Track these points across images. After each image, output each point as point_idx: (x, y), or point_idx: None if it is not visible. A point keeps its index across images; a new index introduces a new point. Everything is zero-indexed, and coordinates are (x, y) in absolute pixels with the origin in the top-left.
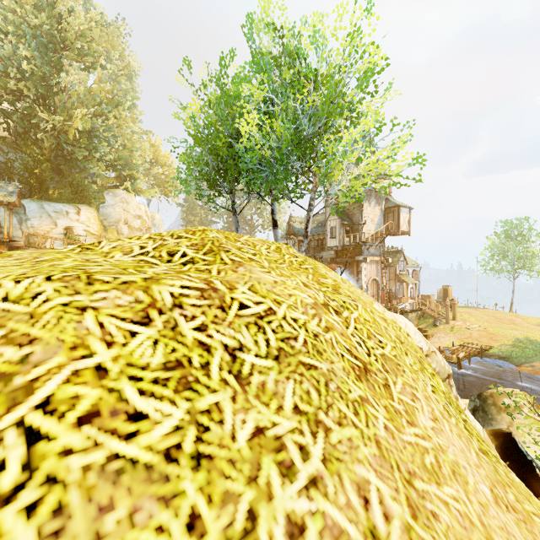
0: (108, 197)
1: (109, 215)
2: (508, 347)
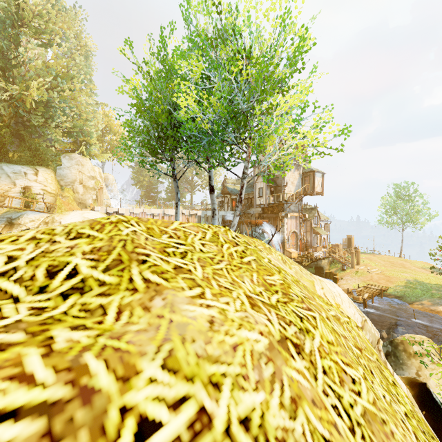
0: (64, 160)
1: (65, 176)
2: (401, 287)
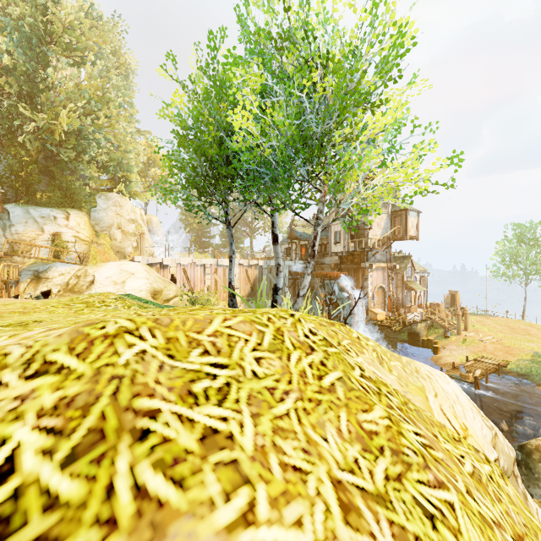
0: (100, 200)
1: (101, 220)
2: (527, 362)
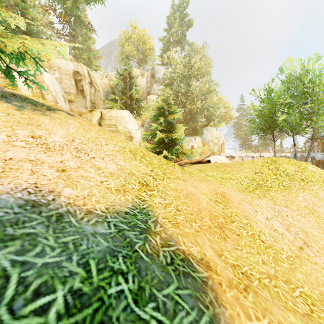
0: (204, 131)
1: (205, 139)
2: None
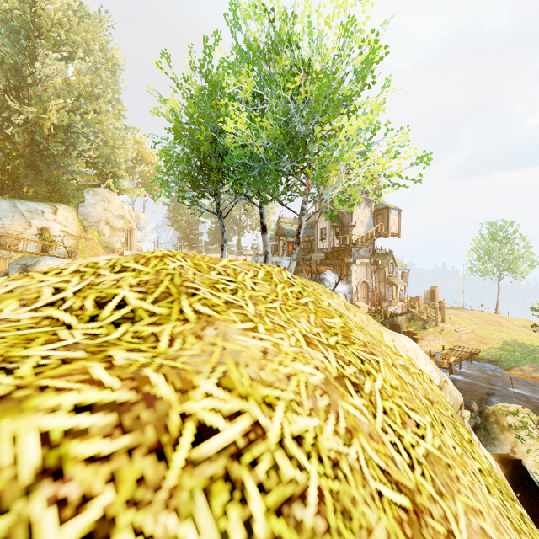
0: (88, 195)
1: (89, 215)
2: (497, 350)
